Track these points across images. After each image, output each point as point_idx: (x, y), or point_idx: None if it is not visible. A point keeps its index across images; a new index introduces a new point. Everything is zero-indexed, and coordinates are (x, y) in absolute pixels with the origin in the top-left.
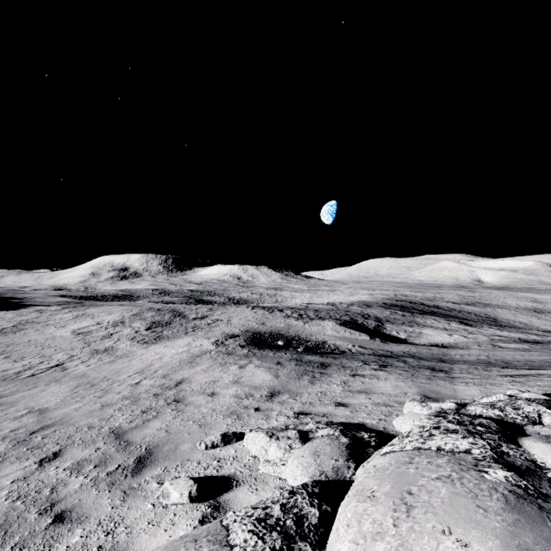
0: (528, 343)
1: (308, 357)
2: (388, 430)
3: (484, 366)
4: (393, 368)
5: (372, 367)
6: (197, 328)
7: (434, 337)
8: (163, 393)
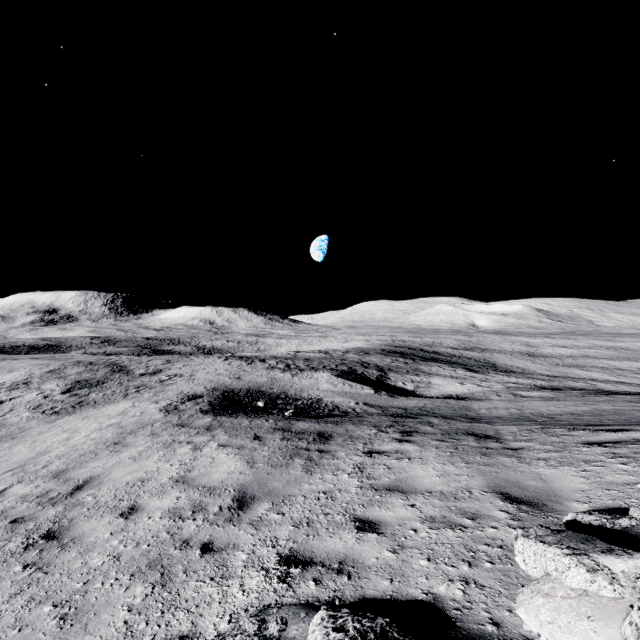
0: (548, 391)
1: (300, 425)
2: (513, 637)
3: (539, 426)
4: (423, 437)
5: (392, 436)
6: (144, 387)
7: (445, 386)
8: (33, 517)
